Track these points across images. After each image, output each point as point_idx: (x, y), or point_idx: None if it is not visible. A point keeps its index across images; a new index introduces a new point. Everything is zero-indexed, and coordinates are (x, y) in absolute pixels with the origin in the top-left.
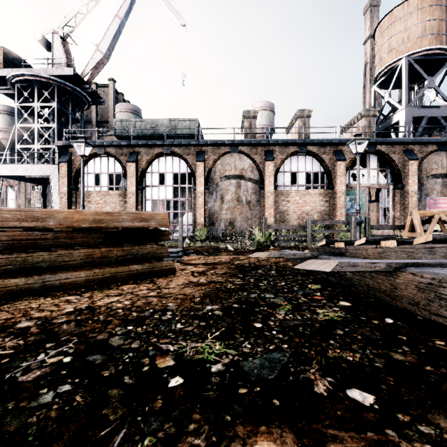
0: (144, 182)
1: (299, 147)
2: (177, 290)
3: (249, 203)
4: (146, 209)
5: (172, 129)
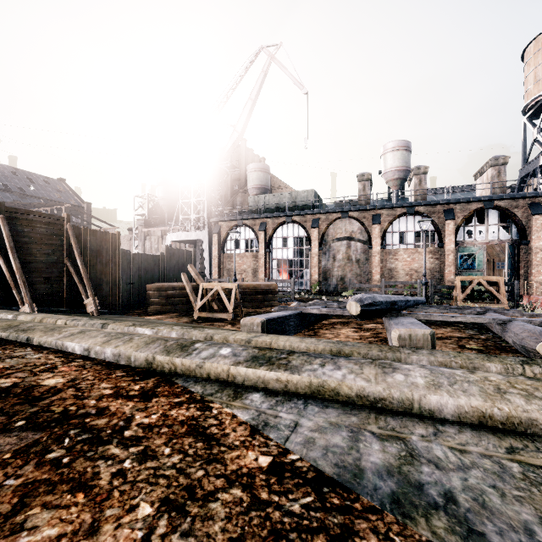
0: (271, 245)
1: (406, 208)
2: None
3: (358, 261)
4: (272, 267)
5: (293, 200)
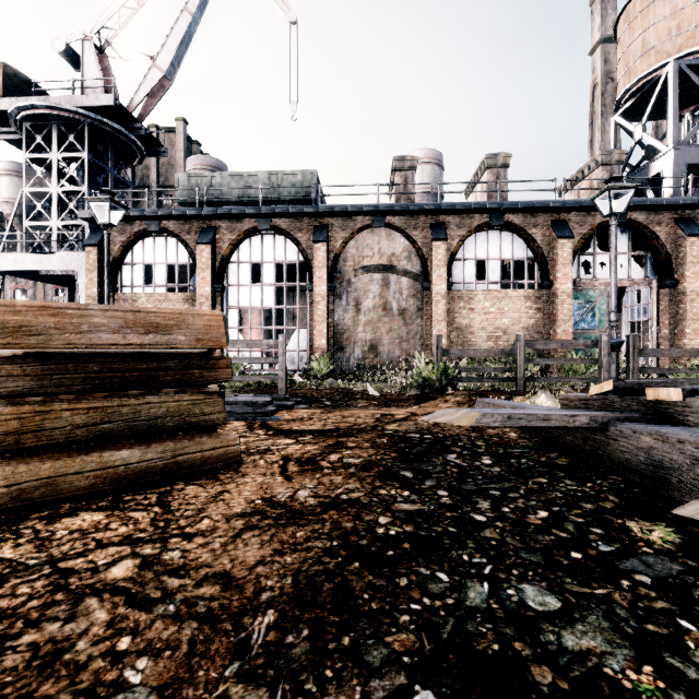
0: (225, 279)
1: (490, 215)
2: (213, 546)
3: (404, 313)
4: (229, 323)
5: (274, 189)
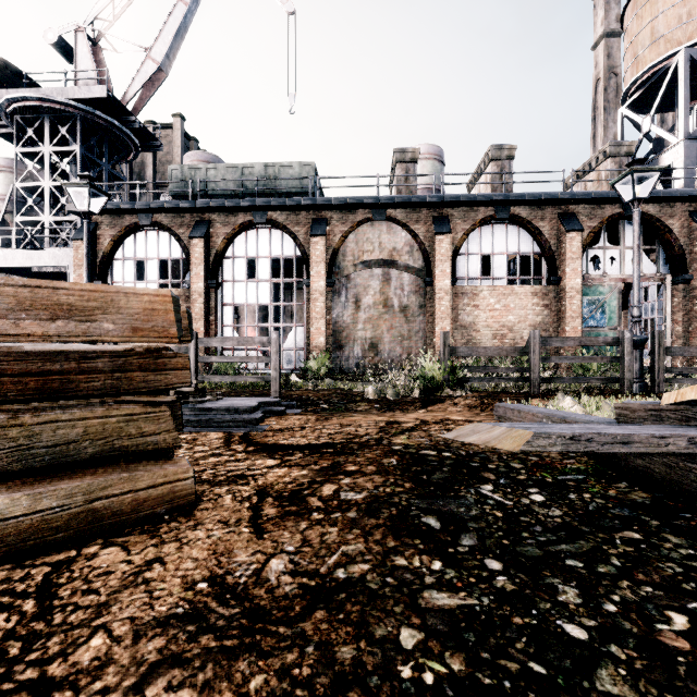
0: (220, 274)
1: (496, 208)
2: None
3: (406, 310)
4: (224, 321)
5: (270, 181)
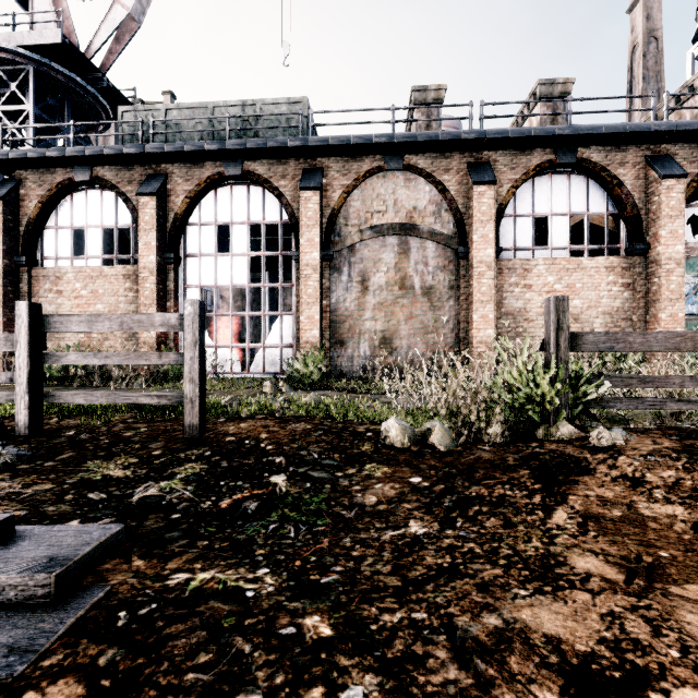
0: (181, 246)
1: (556, 149)
2: None
3: (430, 293)
4: None
5: (249, 125)
